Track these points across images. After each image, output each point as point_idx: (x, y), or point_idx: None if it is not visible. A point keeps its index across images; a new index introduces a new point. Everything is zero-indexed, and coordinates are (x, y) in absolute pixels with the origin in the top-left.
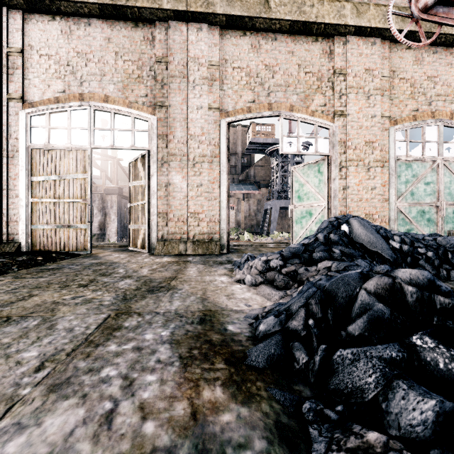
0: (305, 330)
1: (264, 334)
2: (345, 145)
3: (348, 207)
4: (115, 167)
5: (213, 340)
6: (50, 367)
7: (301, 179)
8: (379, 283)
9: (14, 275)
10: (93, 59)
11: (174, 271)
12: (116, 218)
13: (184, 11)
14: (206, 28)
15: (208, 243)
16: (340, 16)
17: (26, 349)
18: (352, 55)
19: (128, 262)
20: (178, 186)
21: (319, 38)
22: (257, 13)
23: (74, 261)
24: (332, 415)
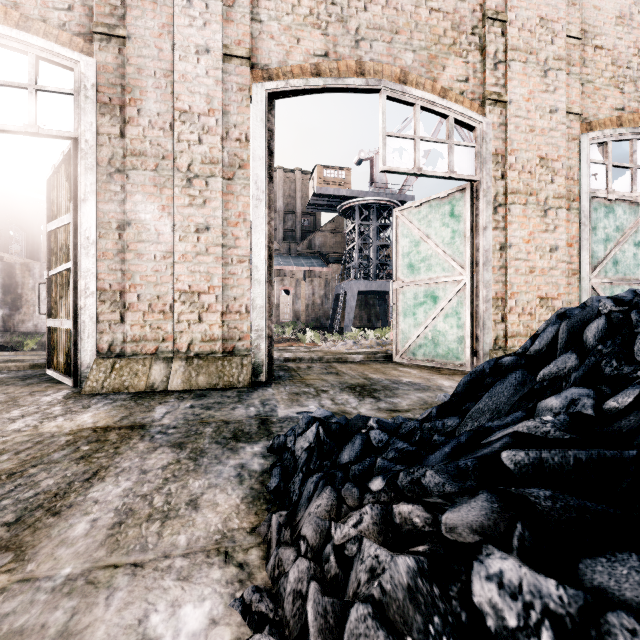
0: None
1: None
2: (505, 163)
3: (510, 284)
4: None
5: None
6: None
7: (414, 232)
8: None
9: None
10: None
11: (14, 518)
12: None
13: None
14: None
15: (222, 362)
16: None
17: None
18: None
19: None
20: (150, 228)
21: None
22: None
23: None
24: None
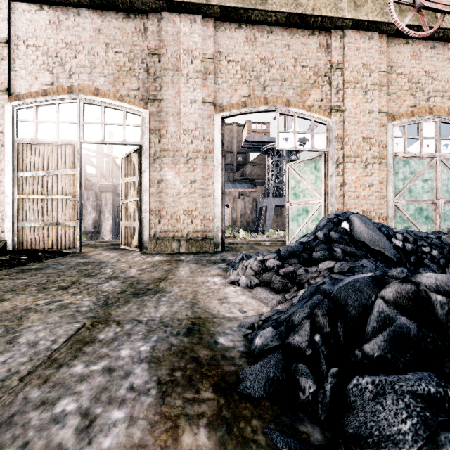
0: (311, 349)
1: (261, 350)
2: (342, 141)
3: (345, 204)
4: (110, 165)
5: (201, 358)
6: None
7: (297, 176)
8: (399, 290)
9: None
10: (82, 50)
11: (165, 271)
12: (111, 216)
13: (177, 2)
14: (199, 20)
15: (202, 241)
16: (338, 9)
17: None
18: (350, 49)
19: (117, 262)
20: (171, 182)
21: (316, 32)
22: (252, 5)
23: (61, 260)
24: None
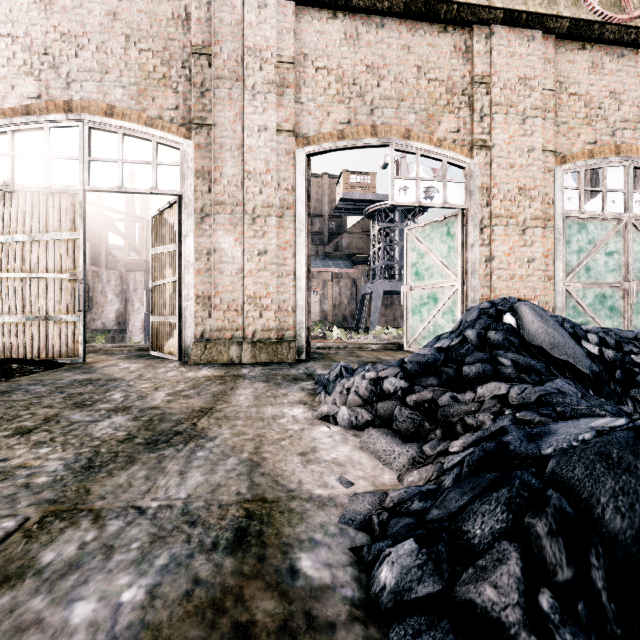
0: (533, 633)
1: (396, 602)
2: (489, 194)
3: (493, 289)
4: (143, 232)
5: (257, 626)
6: None
7: (420, 247)
8: None
9: None
10: (88, 45)
11: (212, 396)
12: (142, 307)
13: None
14: (273, 3)
15: (276, 345)
16: None
17: None
18: (500, 55)
19: (137, 379)
20: (228, 253)
21: (449, 27)
22: None
23: (46, 377)
24: None
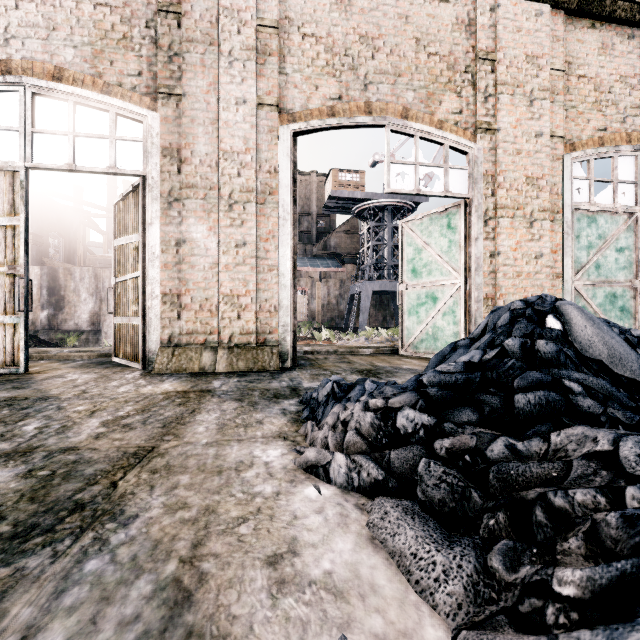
0: None
1: None
2: (494, 182)
3: (499, 287)
4: None
5: None
6: None
7: (417, 241)
8: None
9: None
10: None
11: (162, 425)
12: None
13: None
14: None
15: (256, 351)
16: None
17: None
18: (506, 29)
19: (75, 397)
20: (200, 244)
21: None
22: None
23: None
24: None
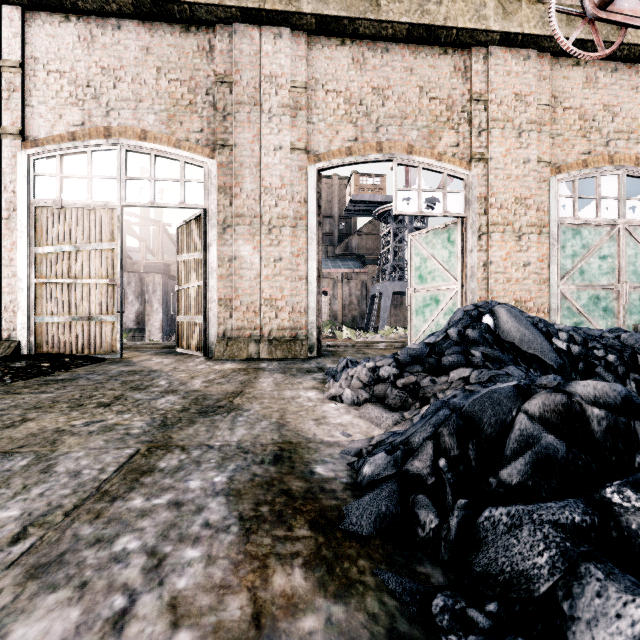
0: (433, 476)
1: (371, 480)
2: (487, 203)
3: (491, 291)
4: (159, 235)
5: (293, 490)
6: (35, 535)
7: (423, 252)
8: (547, 403)
9: (5, 389)
10: (124, 77)
11: (240, 383)
12: (161, 308)
13: (255, 9)
14: (287, 34)
15: (290, 343)
16: (480, 18)
17: (3, 505)
18: (497, 74)
19: (173, 370)
20: (247, 260)
21: (449, 49)
22: (360, 13)
23: (96, 368)
24: (480, 619)
